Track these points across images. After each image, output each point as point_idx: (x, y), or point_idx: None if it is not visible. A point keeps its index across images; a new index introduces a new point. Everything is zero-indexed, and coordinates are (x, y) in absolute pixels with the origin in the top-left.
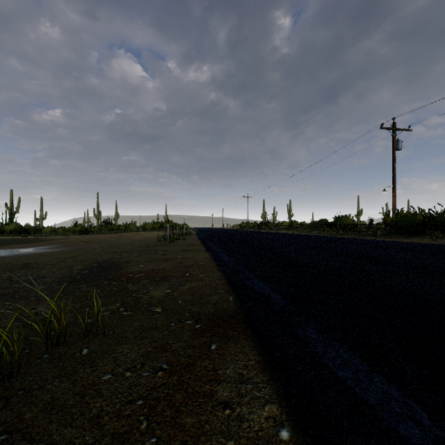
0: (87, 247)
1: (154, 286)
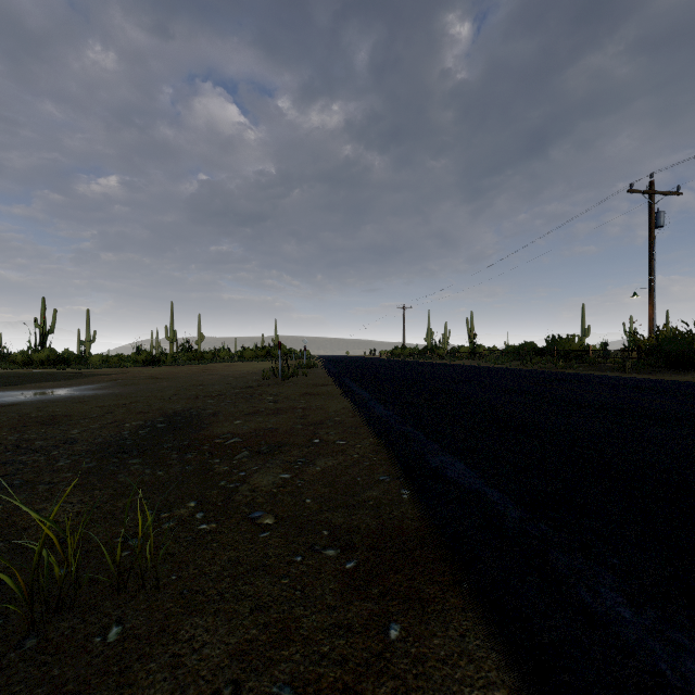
0: (153, 387)
1: (260, 465)
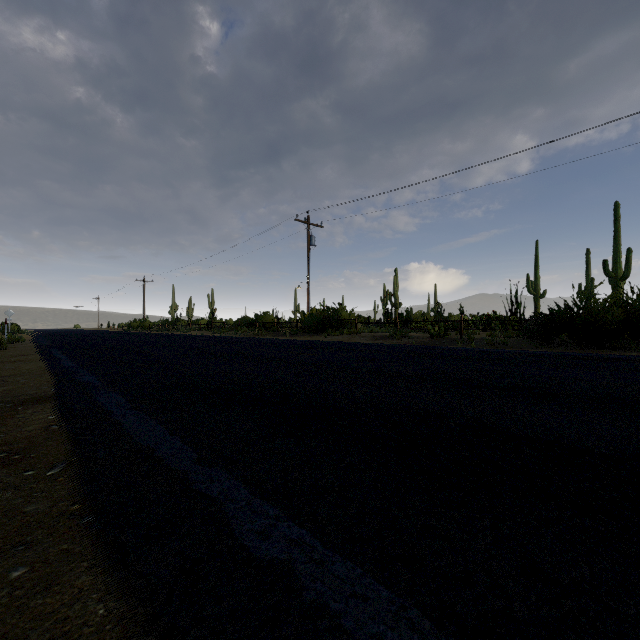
0: None
1: None
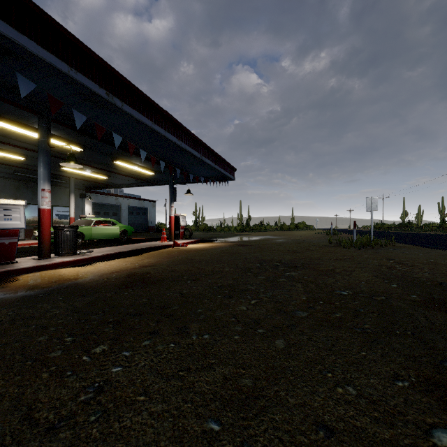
0: (291, 236)
1: None
